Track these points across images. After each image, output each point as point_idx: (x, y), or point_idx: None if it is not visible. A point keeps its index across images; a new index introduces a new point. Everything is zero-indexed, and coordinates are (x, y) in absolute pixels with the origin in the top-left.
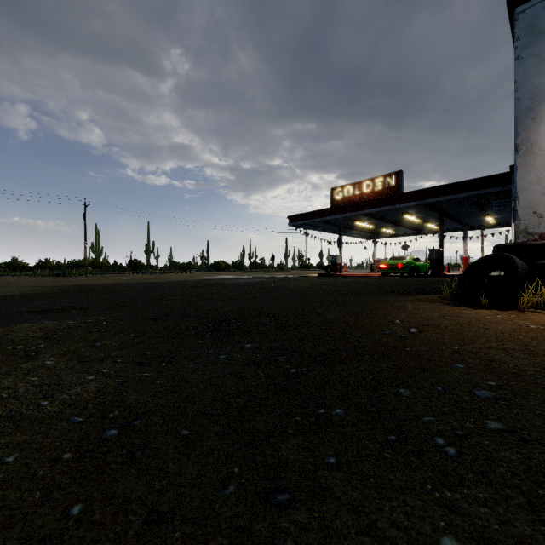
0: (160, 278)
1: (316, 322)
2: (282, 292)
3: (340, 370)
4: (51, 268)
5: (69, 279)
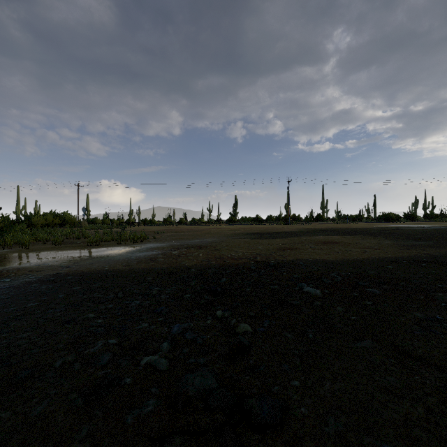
0: (347, 226)
1: None
2: None
3: None
4: (272, 220)
5: (296, 226)
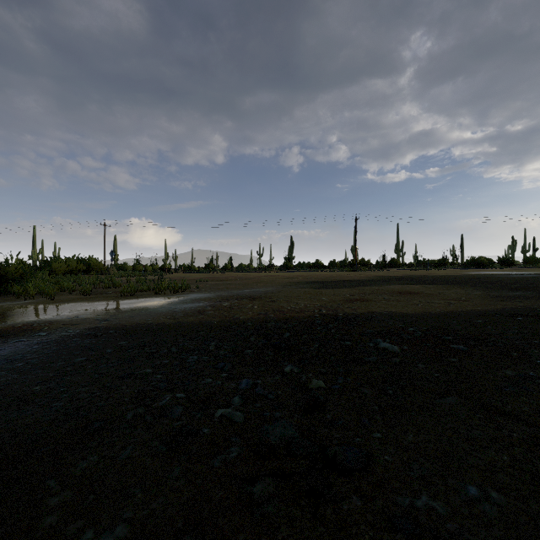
0: (427, 273)
1: None
2: None
3: None
4: (336, 266)
5: (366, 273)
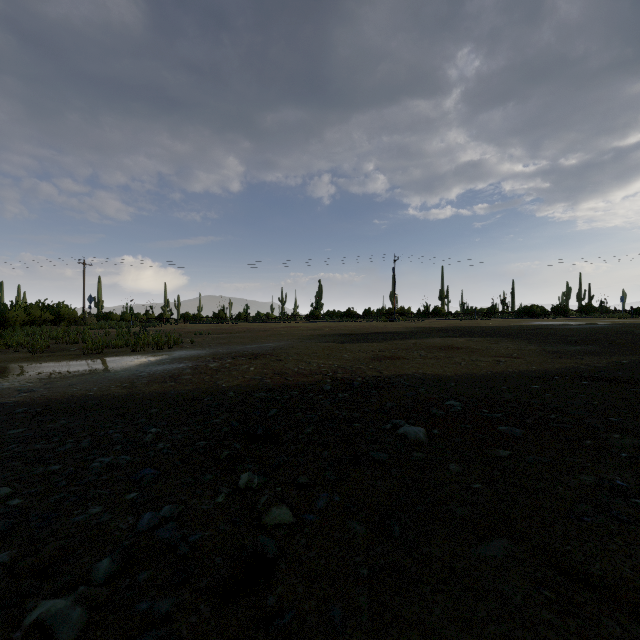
0: (475, 323)
1: (639, 343)
2: (623, 334)
3: (636, 351)
4: (372, 316)
5: (404, 324)
